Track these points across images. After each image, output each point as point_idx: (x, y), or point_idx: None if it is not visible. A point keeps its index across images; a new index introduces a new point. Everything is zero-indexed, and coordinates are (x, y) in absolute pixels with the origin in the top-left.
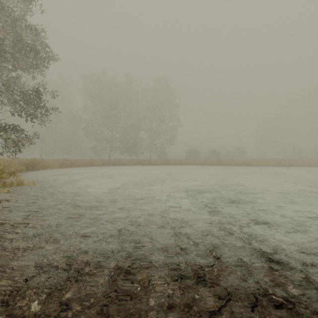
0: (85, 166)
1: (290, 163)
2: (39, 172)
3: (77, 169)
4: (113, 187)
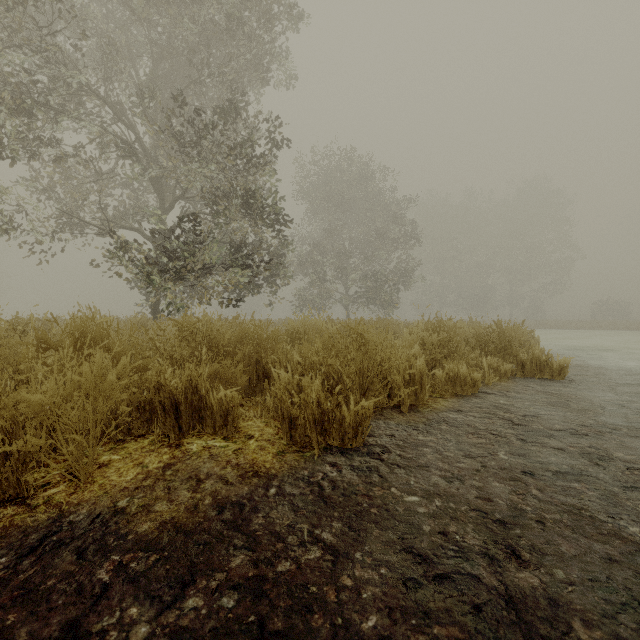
0: None
1: None
2: None
3: None
4: None
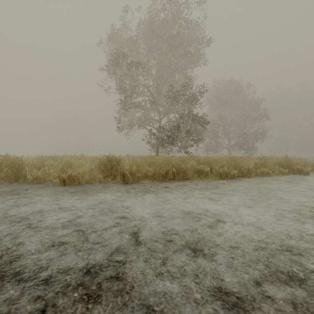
0: None
1: None
2: None
3: None
4: None
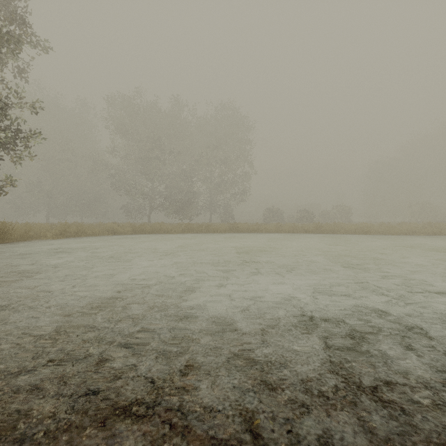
0: (103, 235)
1: (435, 230)
2: (4, 246)
3: (83, 241)
4: (99, 298)
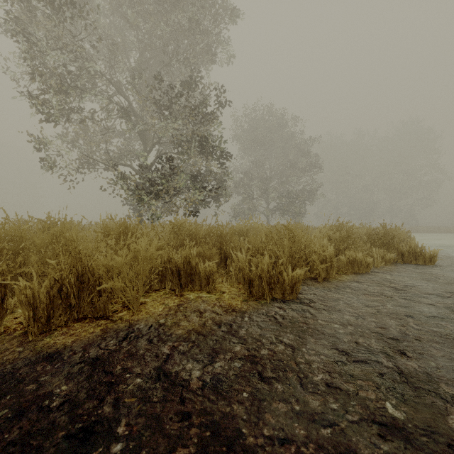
0: None
1: None
2: None
3: None
4: None
